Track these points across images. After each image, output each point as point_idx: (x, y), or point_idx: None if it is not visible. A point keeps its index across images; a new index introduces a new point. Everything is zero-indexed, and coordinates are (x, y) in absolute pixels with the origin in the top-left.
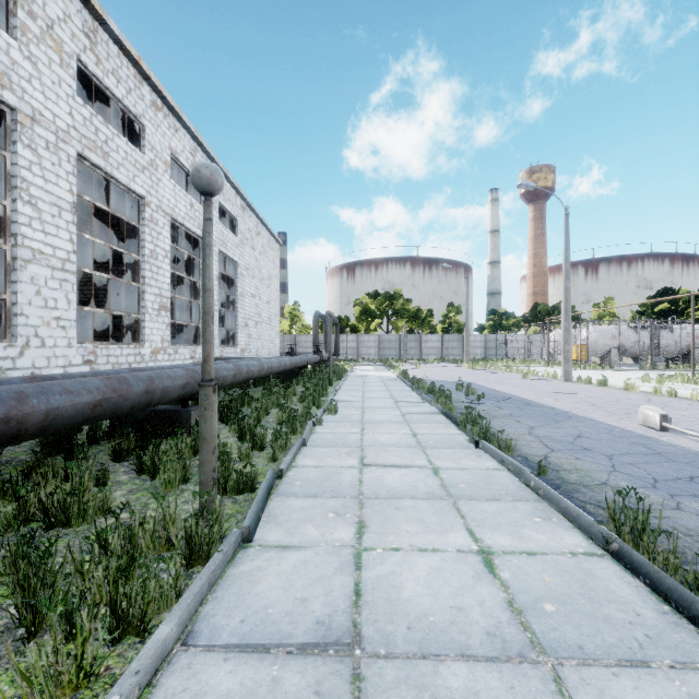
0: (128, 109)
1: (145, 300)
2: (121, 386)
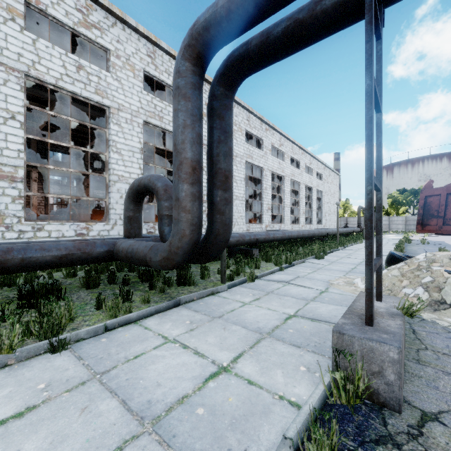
0: (297, 160)
1: (300, 211)
2: (319, 231)
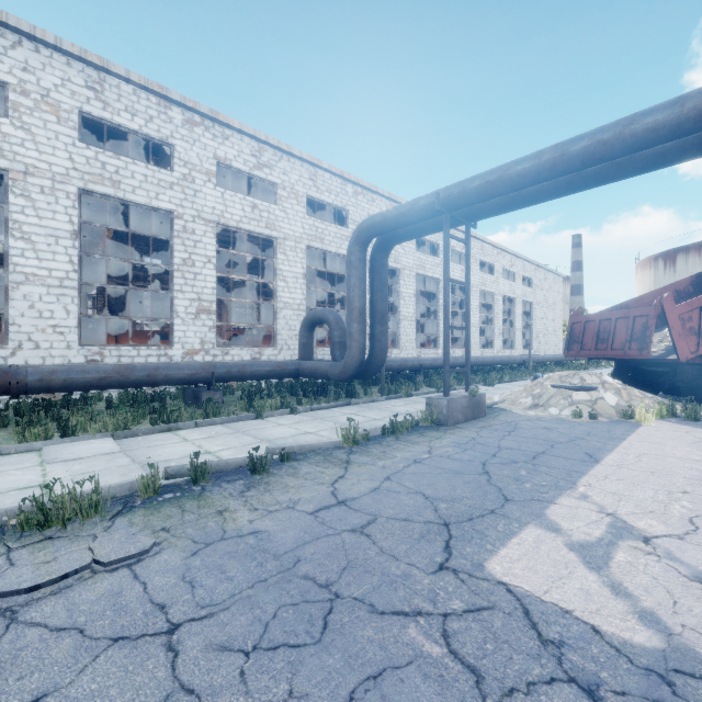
0: (490, 263)
1: (495, 332)
2: (510, 358)
